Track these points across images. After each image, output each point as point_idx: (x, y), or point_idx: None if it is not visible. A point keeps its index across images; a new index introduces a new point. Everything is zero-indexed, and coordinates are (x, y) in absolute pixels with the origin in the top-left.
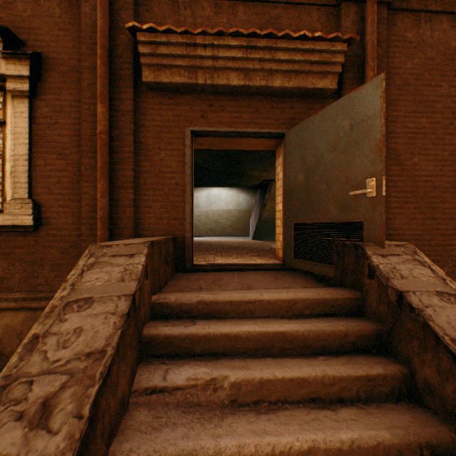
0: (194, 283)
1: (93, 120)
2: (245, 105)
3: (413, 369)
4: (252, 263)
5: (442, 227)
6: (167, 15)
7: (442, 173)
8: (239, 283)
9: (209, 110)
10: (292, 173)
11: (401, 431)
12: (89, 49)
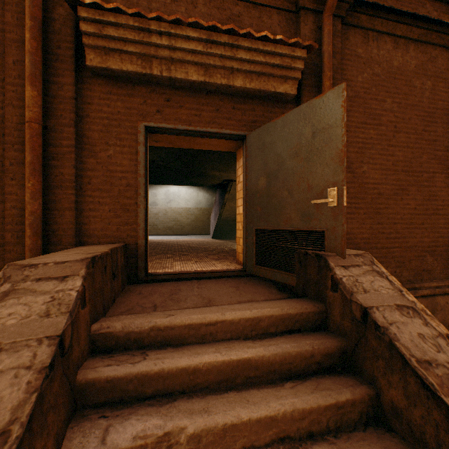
0: (147, 298)
1: (22, 105)
2: (205, 103)
3: (379, 389)
4: (213, 271)
5: (387, 231)
6: None
7: (386, 181)
8: (199, 297)
9: (165, 105)
10: (254, 177)
11: None
12: (16, 18)
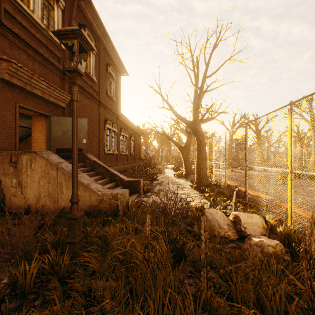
0: None
1: None
2: (38, 101)
3: (97, 171)
4: None
5: None
6: (8, 47)
7: None
8: None
9: (25, 98)
10: (56, 131)
11: (100, 176)
12: None
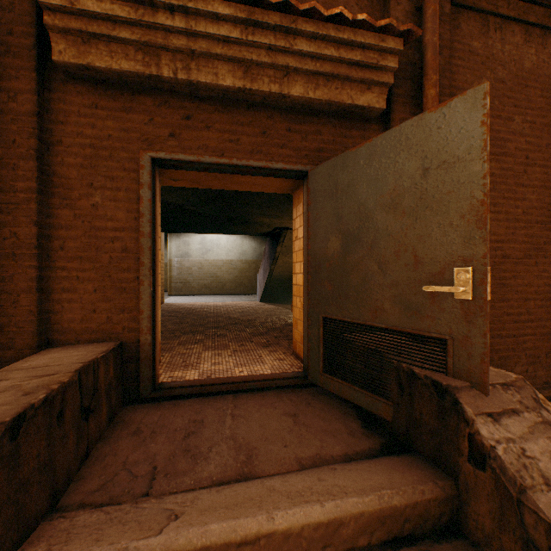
0: (145, 447)
1: None
2: (245, 122)
3: None
4: (257, 378)
5: (515, 311)
6: None
7: (514, 238)
8: (232, 444)
9: (184, 125)
10: (320, 236)
11: None
12: None
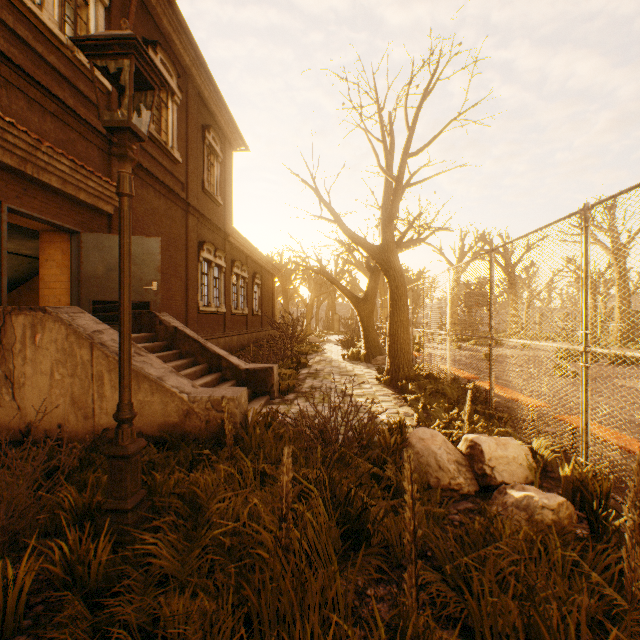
0: None
1: None
2: (53, 200)
3: (182, 350)
4: None
5: None
6: None
7: None
8: None
9: (24, 193)
10: (92, 265)
11: (188, 360)
12: None
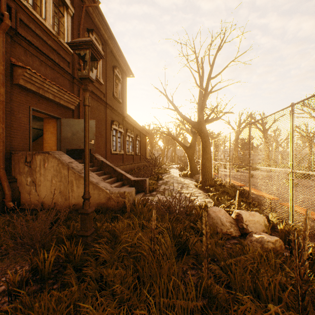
0: None
1: None
2: (50, 104)
3: (105, 171)
4: None
5: None
6: (22, 54)
7: None
8: None
9: (38, 102)
10: (65, 133)
11: (108, 175)
12: None
